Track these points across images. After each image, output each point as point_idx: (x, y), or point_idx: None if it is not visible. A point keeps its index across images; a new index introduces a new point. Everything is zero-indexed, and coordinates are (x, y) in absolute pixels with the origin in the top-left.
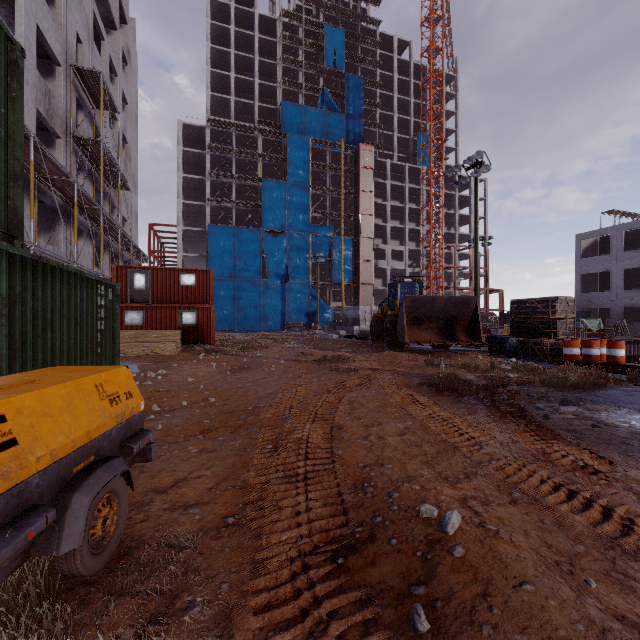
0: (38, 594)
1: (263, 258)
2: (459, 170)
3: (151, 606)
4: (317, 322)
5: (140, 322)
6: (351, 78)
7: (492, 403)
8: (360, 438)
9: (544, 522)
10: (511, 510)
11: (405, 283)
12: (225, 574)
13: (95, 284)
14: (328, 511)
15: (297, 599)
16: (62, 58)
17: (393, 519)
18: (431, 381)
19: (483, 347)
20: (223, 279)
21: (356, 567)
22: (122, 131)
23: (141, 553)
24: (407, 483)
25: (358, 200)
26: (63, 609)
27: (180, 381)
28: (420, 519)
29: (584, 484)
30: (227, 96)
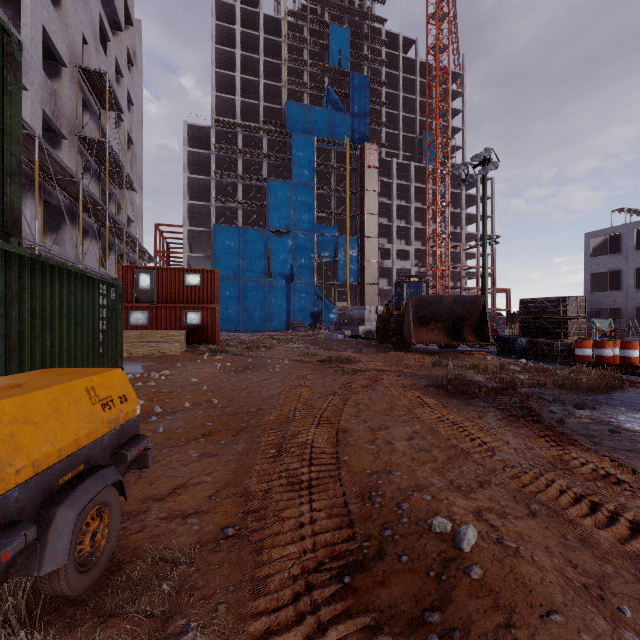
0: (19, 617)
1: (268, 258)
2: (466, 168)
3: (140, 632)
4: (322, 322)
5: (145, 322)
6: (356, 77)
7: (503, 406)
8: (367, 443)
9: (567, 538)
10: (530, 524)
11: (411, 283)
12: (223, 593)
13: (97, 283)
14: (333, 523)
15: (300, 625)
16: (68, 59)
17: (403, 533)
18: (439, 382)
19: (491, 347)
20: (228, 279)
21: (364, 587)
22: (128, 132)
23: (134, 569)
24: (417, 493)
25: (363, 199)
26: (42, 637)
27: (183, 382)
28: (432, 534)
29: (607, 495)
30: (232, 96)
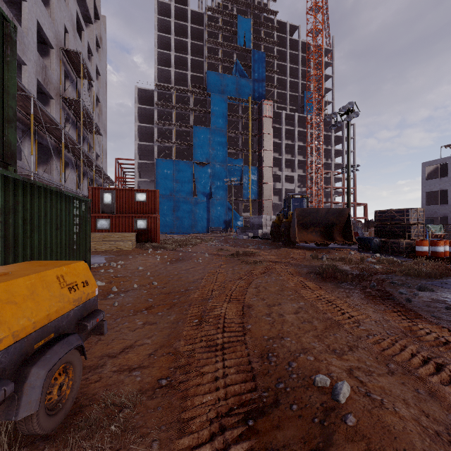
0: (2, 450)
1: (194, 182)
2: (335, 116)
3: None
4: (232, 227)
5: (108, 227)
6: (256, 53)
7: (364, 288)
8: (264, 315)
9: (419, 392)
10: (390, 380)
11: (296, 199)
12: (157, 432)
13: (72, 199)
14: (240, 377)
15: None
16: (54, 43)
17: (293, 386)
18: (316, 271)
19: (353, 245)
20: (166, 197)
21: (264, 430)
22: (96, 94)
23: (91, 411)
24: (303, 354)
25: (261, 140)
26: None
27: (133, 269)
28: (316, 387)
29: (448, 358)
30: (169, 68)
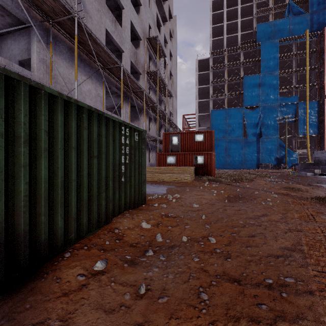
0: None
1: (244, 124)
2: None
3: None
4: (285, 163)
5: (174, 162)
6: None
7: None
8: None
9: None
10: None
11: None
12: None
13: (118, 125)
14: None
15: None
16: (142, 36)
17: None
18: None
19: None
20: (219, 139)
21: None
22: (170, 70)
23: None
24: None
25: (323, 71)
26: None
27: (187, 206)
28: None
29: None
30: (221, 37)
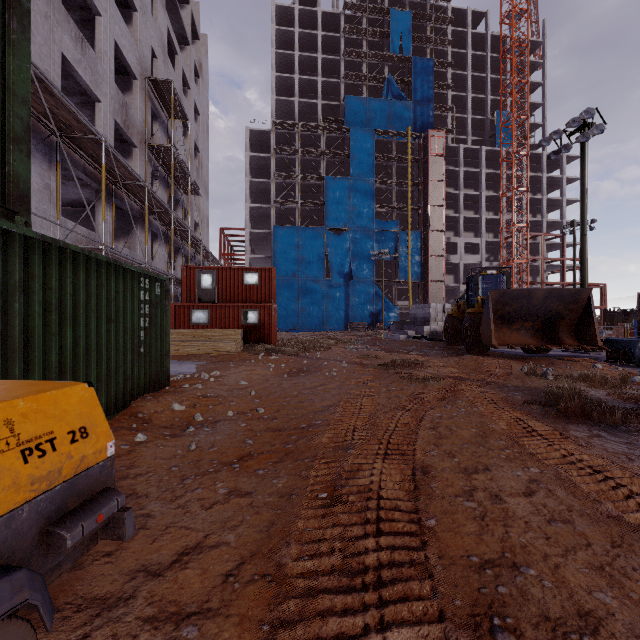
0: None
1: (326, 257)
2: (559, 137)
3: None
4: (382, 322)
5: (205, 321)
6: (419, 62)
7: None
8: (460, 495)
9: None
10: None
11: (487, 276)
12: None
13: (136, 276)
14: None
15: None
16: (138, 72)
17: None
18: (540, 398)
19: (594, 352)
20: (287, 279)
21: None
22: (194, 140)
23: None
24: (591, 639)
25: (427, 191)
26: None
27: (232, 385)
28: None
29: None
30: (291, 98)
